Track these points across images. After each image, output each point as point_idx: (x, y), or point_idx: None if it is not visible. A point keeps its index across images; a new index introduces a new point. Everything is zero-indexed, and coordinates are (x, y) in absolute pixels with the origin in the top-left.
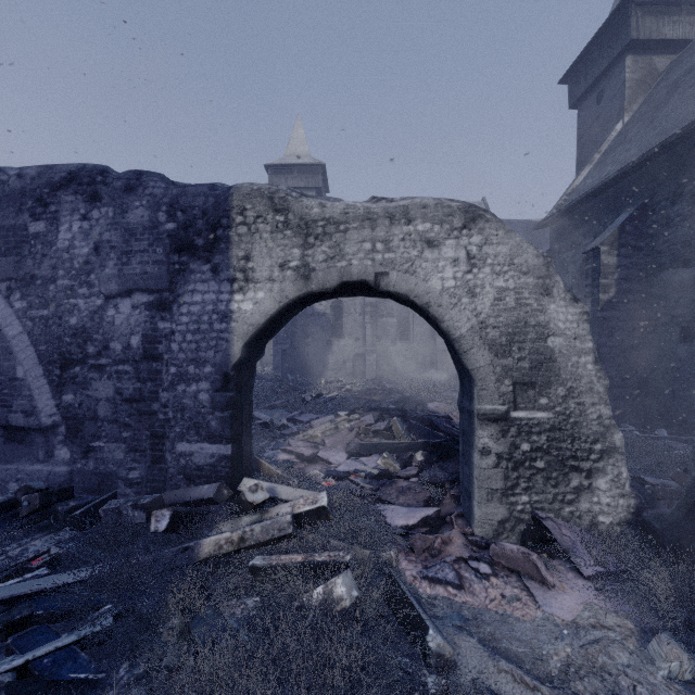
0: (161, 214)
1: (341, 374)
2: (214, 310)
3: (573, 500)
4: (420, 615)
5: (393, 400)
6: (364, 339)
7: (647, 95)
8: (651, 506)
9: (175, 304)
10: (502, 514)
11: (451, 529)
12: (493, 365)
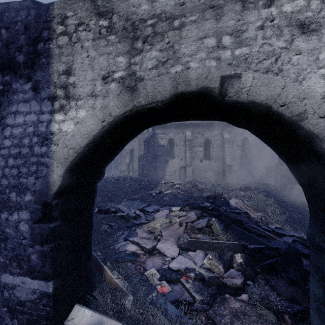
0: None
1: (173, 177)
2: (34, 131)
3: None
4: None
5: (205, 196)
6: (185, 159)
7: None
8: None
9: None
10: None
11: None
12: None
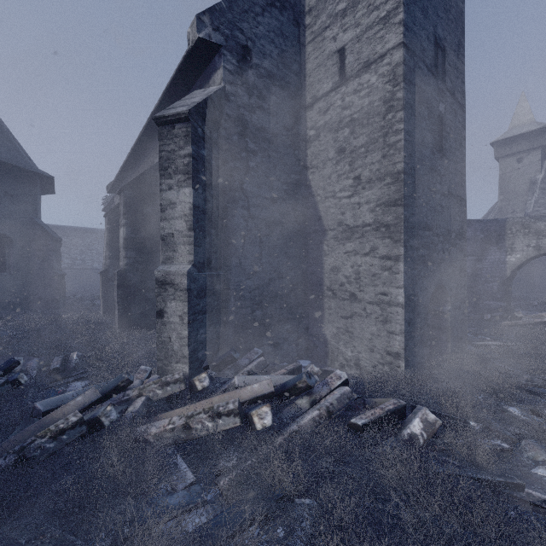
0: (478, 233)
1: None
2: (499, 261)
3: None
4: None
5: None
6: None
7: None
8: None
9: (483, 259)
10: None
11: None
12: None
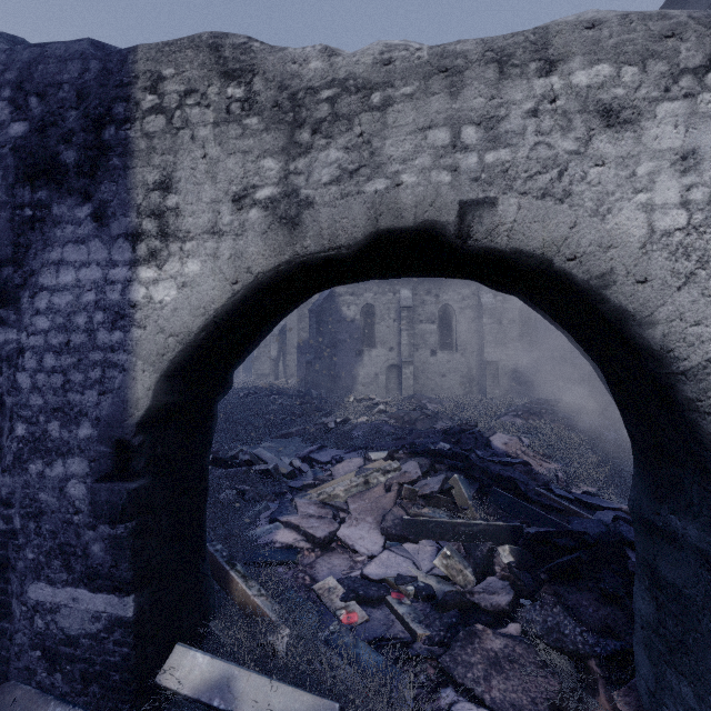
0: None
1: (373, 388)
2: (97, 301)
3: None
4: None
5: (440, 429)
6: (399, 348)
7: None
8: None
9: (25, 291)
10: None
11: None
12: None
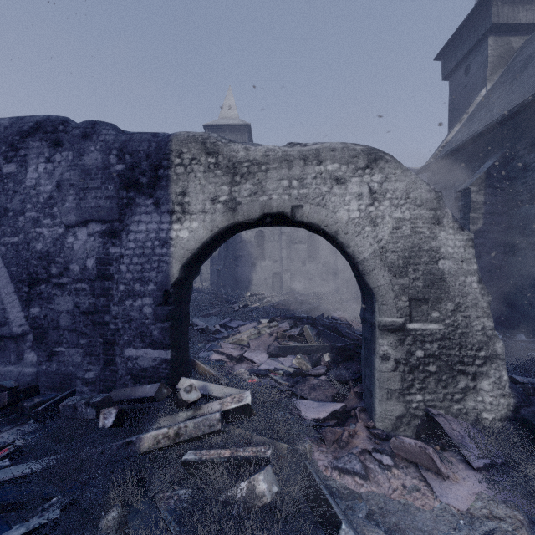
0: (112, 157)
1: (263, 288)
2: (156, 237)
3: (461, 399)
4: (333, 508)
5: (304, 309)
6: (281, 261)
7: (505, 67)
8: (527, 404)
9: (123, 232)
10: (399, 410)
11: (355, 422)
12: (392, 284)
